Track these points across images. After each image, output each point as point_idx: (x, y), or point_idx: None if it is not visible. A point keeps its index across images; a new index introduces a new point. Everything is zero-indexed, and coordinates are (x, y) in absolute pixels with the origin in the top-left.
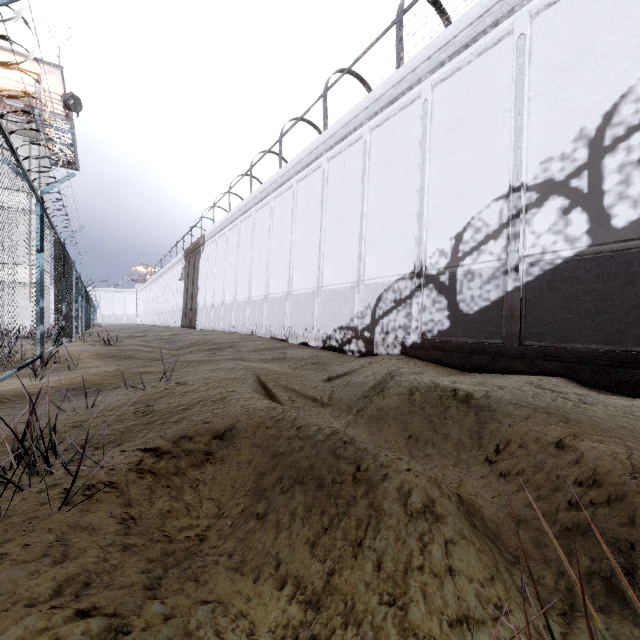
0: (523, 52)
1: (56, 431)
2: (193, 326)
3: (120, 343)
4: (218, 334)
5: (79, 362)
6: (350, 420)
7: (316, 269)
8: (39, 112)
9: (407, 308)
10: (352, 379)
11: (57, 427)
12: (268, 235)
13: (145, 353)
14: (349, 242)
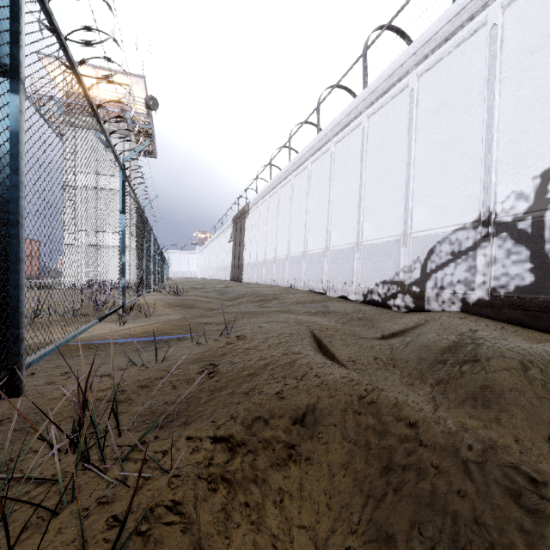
0: None
1: (124, 392)
2: (240, 280)
3: (185, 294)
4: (261, 287)
5: (155, 310)
6: (431, 393)
7: (355, 225)
8: (129, 114)
9: (469, 261)
10: (413, 339)
11: (126, 386)
12: (306, 197)
13: (205, 303)
14: (393, 195)
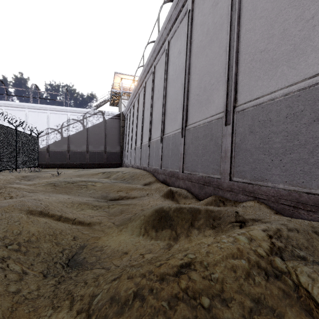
0: (27, 116)
1: None
2: None
3: None
4: None
5: None
6: None
7: None
8: None
9: None
10: None
11: None
12: None
13: None
14: None
